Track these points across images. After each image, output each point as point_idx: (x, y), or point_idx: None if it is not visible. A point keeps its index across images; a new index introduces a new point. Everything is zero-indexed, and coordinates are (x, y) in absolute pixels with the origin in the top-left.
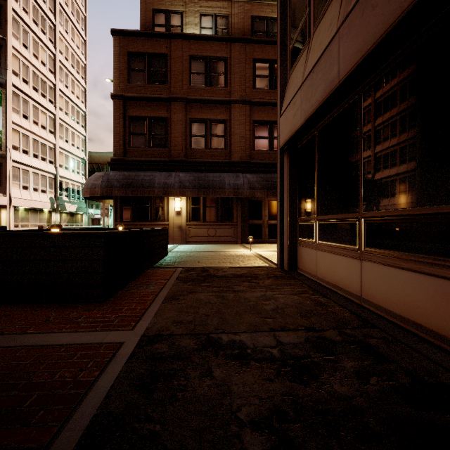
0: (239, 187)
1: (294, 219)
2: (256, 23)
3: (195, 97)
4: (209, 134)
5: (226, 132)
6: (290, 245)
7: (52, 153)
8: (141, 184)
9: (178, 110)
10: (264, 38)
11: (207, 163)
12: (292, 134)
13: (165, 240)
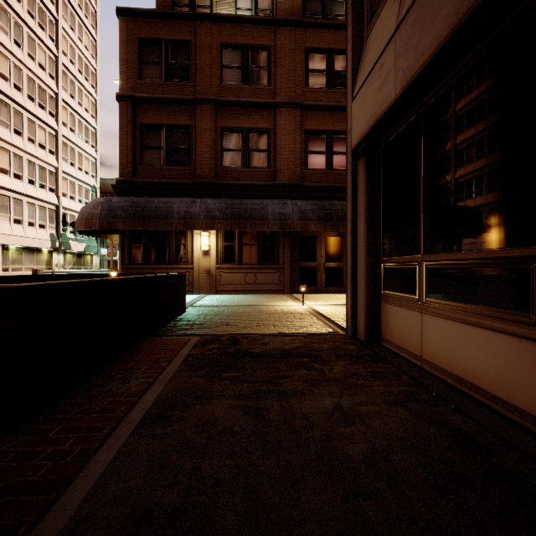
0: (287, 217)
1: (376, 260)
2: (310, 3)
3: (229, 98)
4: (247, 148)
5: (269, 145)
6: (370, 302)
7: (53, 179)
8: (155, 213)
9: (205, 115)
10: (319, 20)
11: (244, 186)
12: (375, 120)
13: (181, 291)
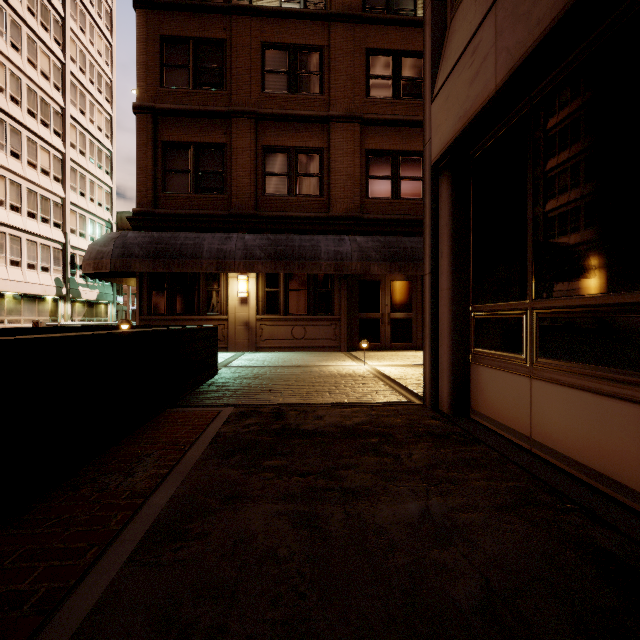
0: (344, 257)
1: (465, 307)
2: None
3: (272, 110)
4: (295, 172)
5: (321, 169)
6: (456, 363)
7: (59, 212)
8: (180, 252)
9: (243, 131)
10: (383, 14)
11: (291, 219)
12: (466, 123)
13: (212, 348)
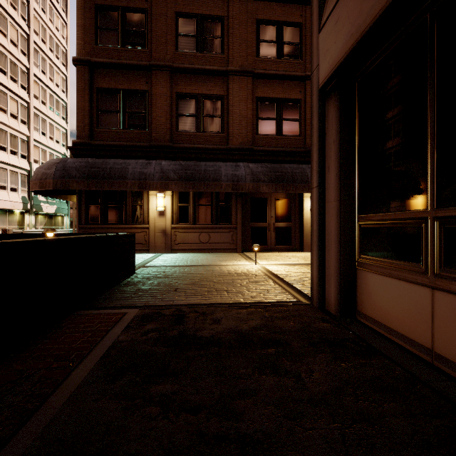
0: (239, 179)
1: (351, 217)
2: None
3: (183, 65)
4: (201, 113)
5: (222, 111)
6: (343, 269)
7: (25, 146)
8: (109, 174)
9: (161, 81)
10: None
11: (199, 150)
12: (359, 37)
13: (129, 252)
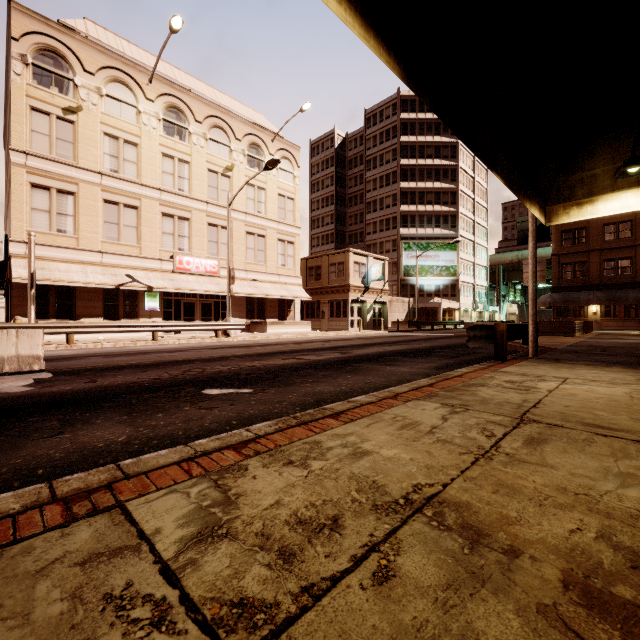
0: (639, 299)
1: None
2: None
3: (607, 247)
4: (618, 267)
5: (631, 264)
6: None
7: (472, 269)
8: (572, 300)
9: (594, 256)
10: None
11: (616, 284)
12: None
13: (592, 326)
